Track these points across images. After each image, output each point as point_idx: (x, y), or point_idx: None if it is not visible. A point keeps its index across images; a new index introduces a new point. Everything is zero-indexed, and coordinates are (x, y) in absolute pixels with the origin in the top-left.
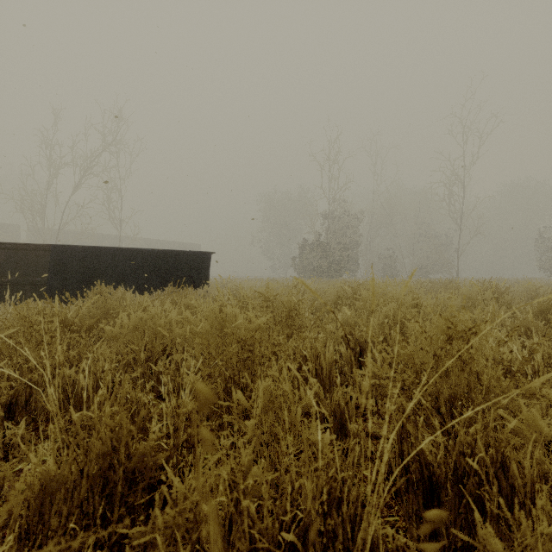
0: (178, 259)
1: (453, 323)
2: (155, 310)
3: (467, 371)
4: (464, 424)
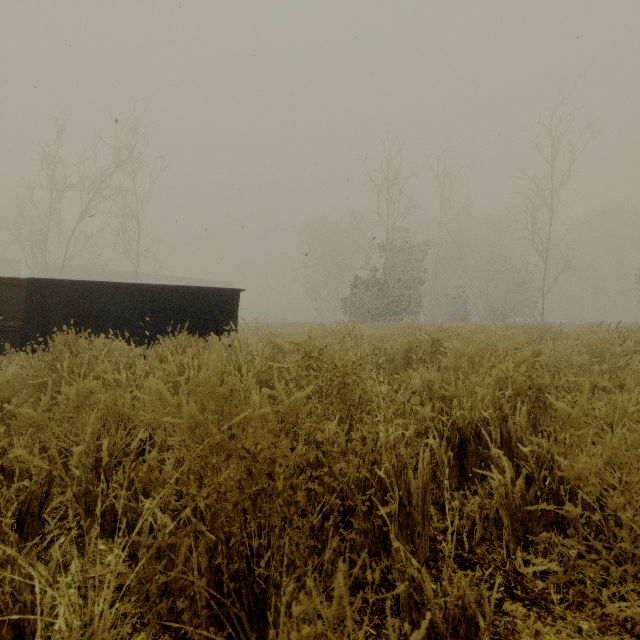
0: (196, 297)
1: None
2: (119, 377)
3: None
4: None
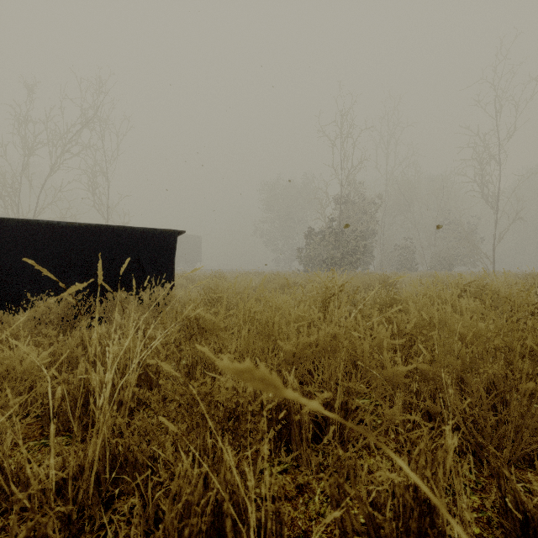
0: (117, 240)
1: None
2: None
3: None
4: None
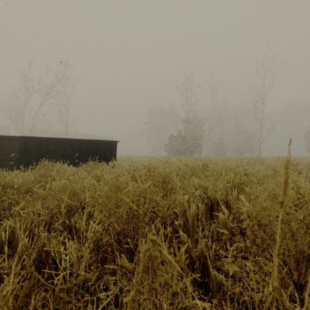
0: (97, 145)
1: (301, 194)
2: (74, 178)
3: (309, 232)
4: (306, 275)
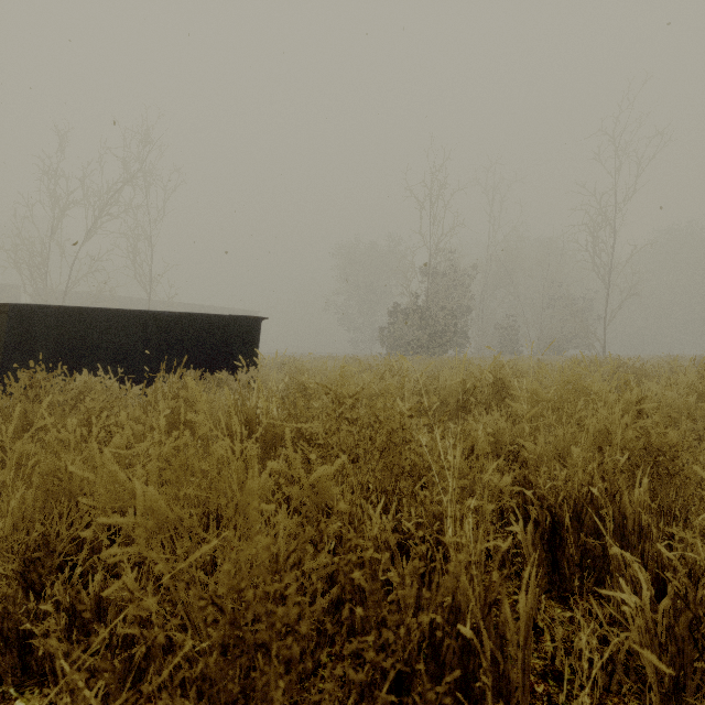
0: (210, 327)
1: None
2: (68, 436)
3: None
4: None
